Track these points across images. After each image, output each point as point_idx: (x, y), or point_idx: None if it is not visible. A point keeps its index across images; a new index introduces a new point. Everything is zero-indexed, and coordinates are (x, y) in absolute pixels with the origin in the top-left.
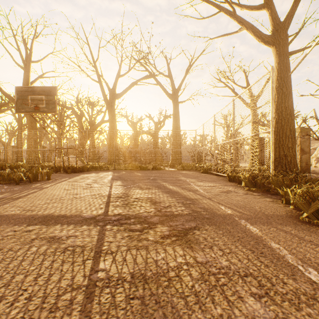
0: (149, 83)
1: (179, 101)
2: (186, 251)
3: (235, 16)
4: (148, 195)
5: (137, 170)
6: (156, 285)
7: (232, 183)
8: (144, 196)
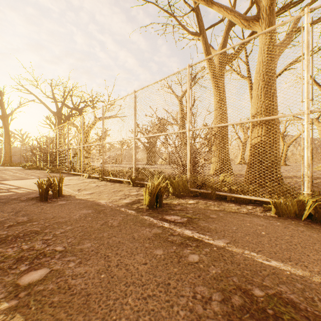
0: None
1: (11, 120)
2: None
3: (39, 99)
4: None
5: None
6: None
7: None
8: None
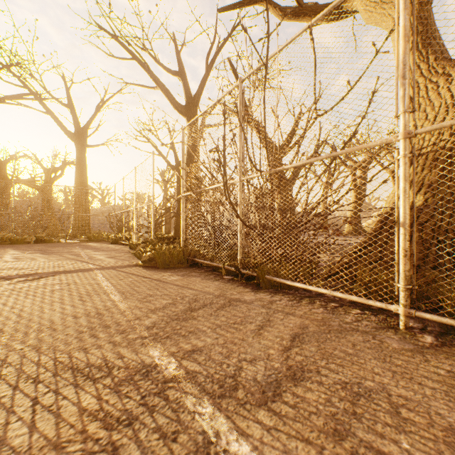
0: (32, 108)
1: (88, 145)
2: (34, 283)
3: (150, 72)
4: (15, 266)
5: (4, 245)
6: (4, 292)
7: (130, 251)
8: (8, 267)
